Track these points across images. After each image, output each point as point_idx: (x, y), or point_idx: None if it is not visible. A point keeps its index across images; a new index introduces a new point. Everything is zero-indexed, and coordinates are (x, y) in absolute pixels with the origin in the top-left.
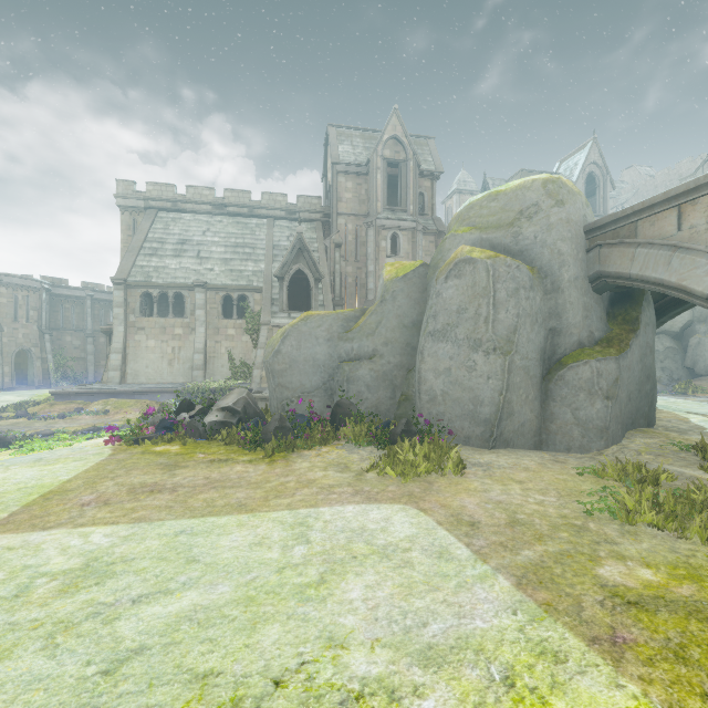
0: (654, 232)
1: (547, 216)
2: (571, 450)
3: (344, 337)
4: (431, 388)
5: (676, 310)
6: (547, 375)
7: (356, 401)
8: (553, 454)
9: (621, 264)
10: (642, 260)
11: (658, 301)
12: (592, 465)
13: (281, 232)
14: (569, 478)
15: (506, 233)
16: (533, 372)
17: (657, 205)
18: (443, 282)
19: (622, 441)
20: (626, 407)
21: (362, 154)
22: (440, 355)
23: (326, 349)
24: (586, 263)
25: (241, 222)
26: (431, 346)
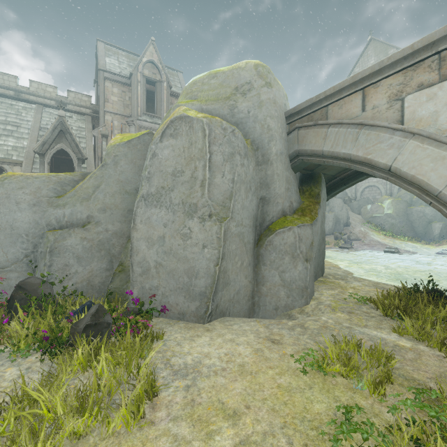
0: (342, 114)
1: (258, 94)
2: (278, 310)
3: (55, 202)
4: (144, 259)
5: (336, 191)
6: (258, 241)
7: (62, 275)
8: (267, 324)
9: (315, 143)
10: (333, 138)
11: (326, 184)
12: (311, 348)
13: (50, 118)
14: (293, 382)
15: (223, 105)
16: (247, 238)
17: (345, 89)
18: (158, 141)
19: (315, 296)
20: (313, 264)
21: (126, 69)
22: (154, 222)
23: (31, 215)
24: (287, 144)
25: (6, 103)
26: (144, 212)
